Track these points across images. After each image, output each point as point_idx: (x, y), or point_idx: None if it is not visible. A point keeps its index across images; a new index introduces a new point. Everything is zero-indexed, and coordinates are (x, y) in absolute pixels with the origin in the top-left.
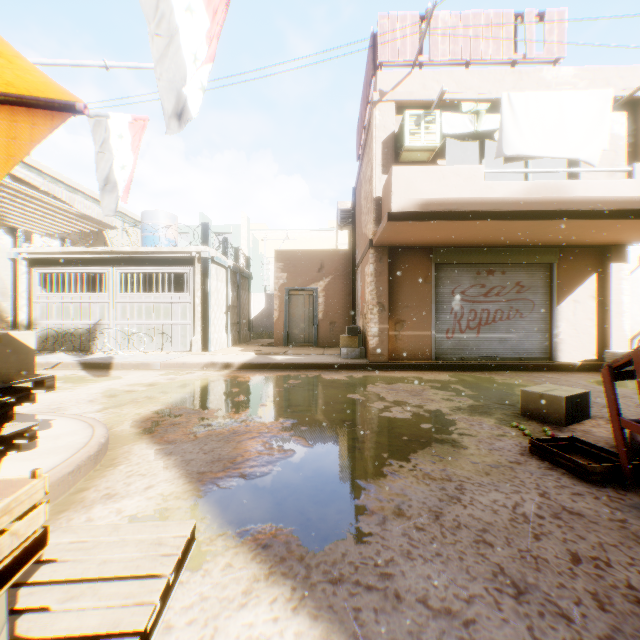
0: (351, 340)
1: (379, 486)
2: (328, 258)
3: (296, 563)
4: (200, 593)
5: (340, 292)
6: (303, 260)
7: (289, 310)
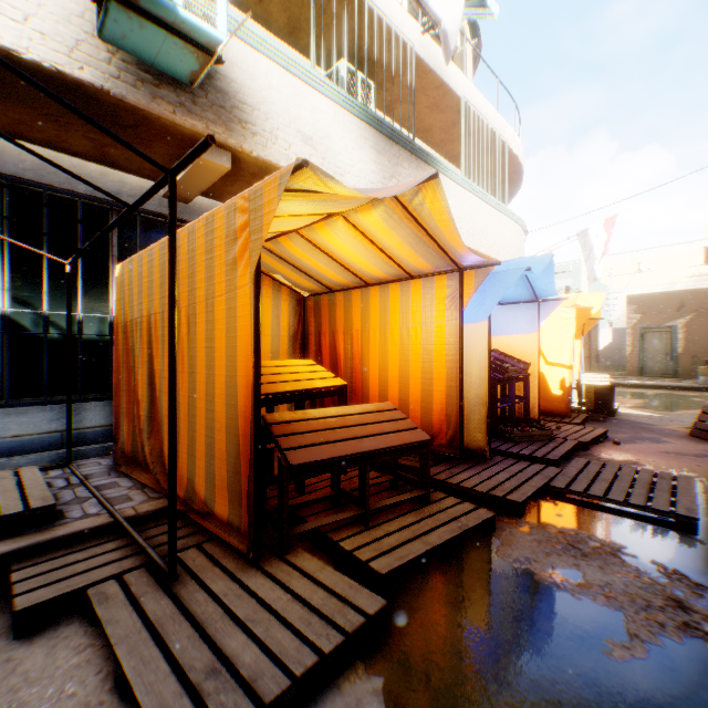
0: (707, 370)
1: (687, 411)
2: (687, 297)
3: (650, 412)
4: (624, 411)
5: (703, 328)
6: (657, 301)
7: (641, 345)
